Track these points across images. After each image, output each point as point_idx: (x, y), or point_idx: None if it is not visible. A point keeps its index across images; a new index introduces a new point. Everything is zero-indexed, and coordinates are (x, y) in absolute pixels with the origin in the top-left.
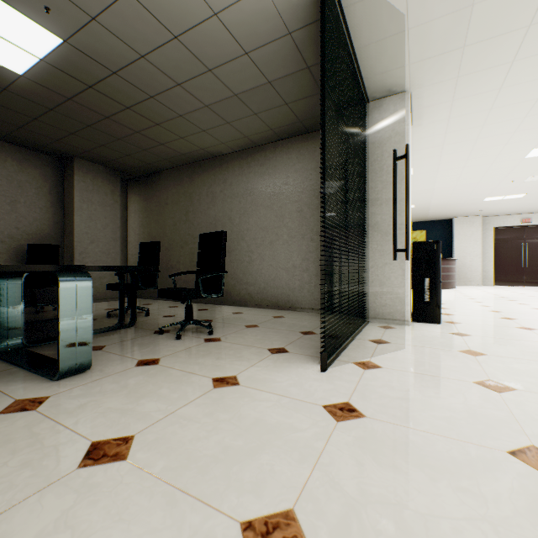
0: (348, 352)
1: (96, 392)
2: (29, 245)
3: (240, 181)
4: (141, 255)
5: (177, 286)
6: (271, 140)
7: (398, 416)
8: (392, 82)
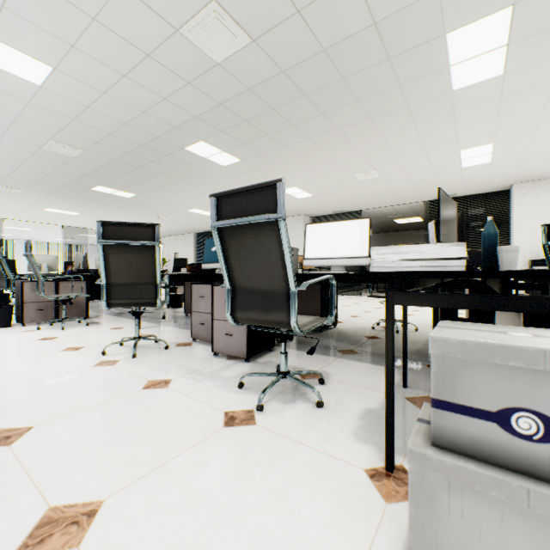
0: None
1: None
2: None
3: None
4: None
5: None
6: None
7: None
8: (498, 188)
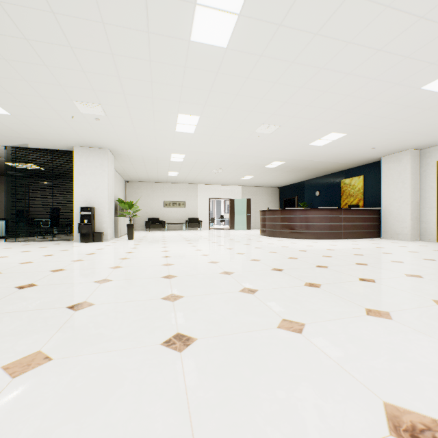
0: (25, 242)
1: None
2: None
3: None
4: None
5: None
6: None
7: None
8: (66, 147)
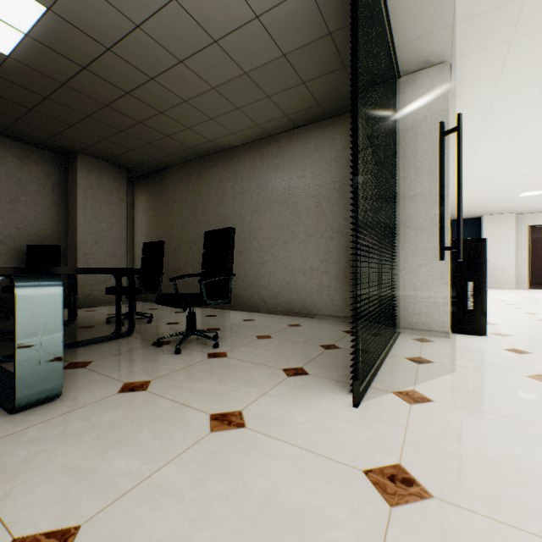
0: (383, 376)
1: (54, 436)
2: (29, 245)
3: (252, 175)
4: (144, 256)
5: (185, 289)
6: (285, 129)
7: (484, 497)
8: (430, 50)
